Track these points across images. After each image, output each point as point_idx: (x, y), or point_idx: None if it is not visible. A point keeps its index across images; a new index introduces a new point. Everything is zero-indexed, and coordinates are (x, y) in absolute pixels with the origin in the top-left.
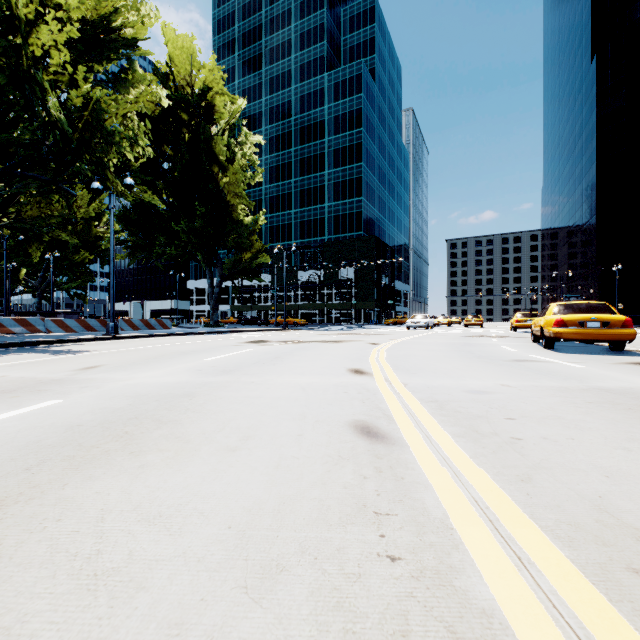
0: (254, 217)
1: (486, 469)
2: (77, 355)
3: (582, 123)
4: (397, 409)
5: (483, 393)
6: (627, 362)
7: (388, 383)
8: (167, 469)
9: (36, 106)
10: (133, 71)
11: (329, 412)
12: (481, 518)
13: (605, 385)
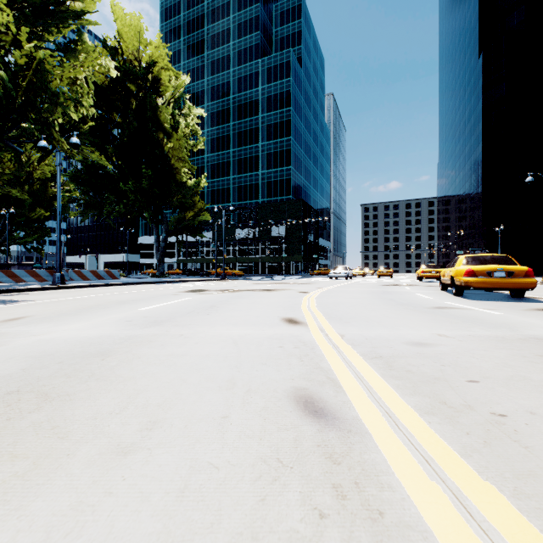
0: (196, 180)
1: (495, 483)
2: (10, 305)
3: (471, 109)
4: (341, 370)
5: (425, 345)
6: (536, 308)
7: (324, 334)
8: None
9: None
10: (82, 41)
11: (263, 376)
12: None
13: (537, 334)
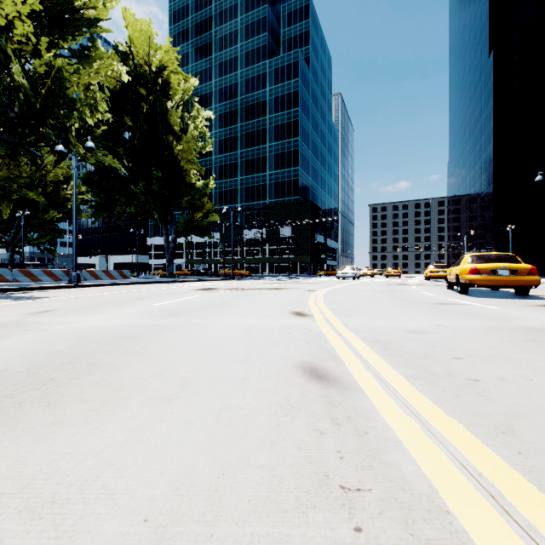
0: (205, 182)
1: (457, 418)
2: (35, 301)
3: (481, 107)
4: (343, 349)
5: (421, 333)
6: (537, 304)
7: (329, 324)
8: (84, 426)
9: (1, 72)
10: (95, 48)
11: (274, 353)
12: (480, 493)
13: (530, 324)
